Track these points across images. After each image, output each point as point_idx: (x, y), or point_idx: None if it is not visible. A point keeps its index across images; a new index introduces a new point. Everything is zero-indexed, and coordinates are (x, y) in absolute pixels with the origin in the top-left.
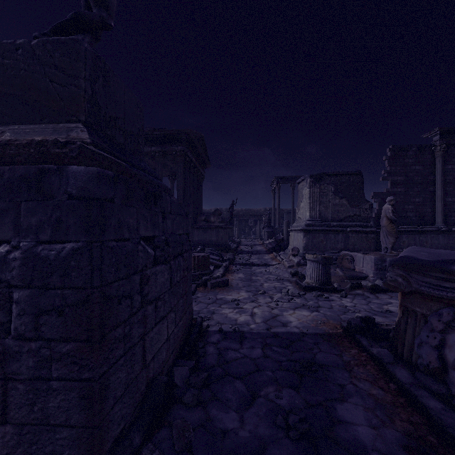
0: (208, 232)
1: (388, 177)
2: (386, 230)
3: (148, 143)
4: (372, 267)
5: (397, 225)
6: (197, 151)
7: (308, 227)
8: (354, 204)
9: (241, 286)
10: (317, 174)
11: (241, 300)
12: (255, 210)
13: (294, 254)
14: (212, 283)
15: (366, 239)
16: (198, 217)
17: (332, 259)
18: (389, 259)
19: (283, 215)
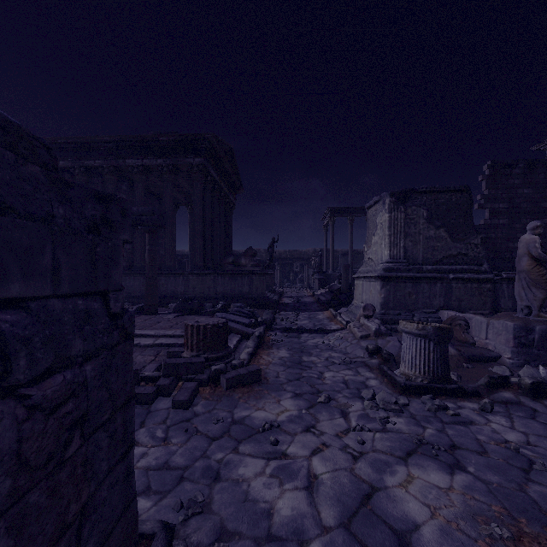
0: (238, 279)
1: (486, 204)
2: (528, 278)
3: (153, 154)
4: (510, 342)
5: (498, 270)
6: (224, 168)
7: (389, 273)
8: (458, 237)
9: (283, 380)
10: (401, 191)
11: (283, 425)
12: (302, 251)
13: (367, 316)
14: (229, 379)
15: (478, 291)
16: (223, 259)
17: (452, 331)
18: (540, 327)
19: (337, 257)
